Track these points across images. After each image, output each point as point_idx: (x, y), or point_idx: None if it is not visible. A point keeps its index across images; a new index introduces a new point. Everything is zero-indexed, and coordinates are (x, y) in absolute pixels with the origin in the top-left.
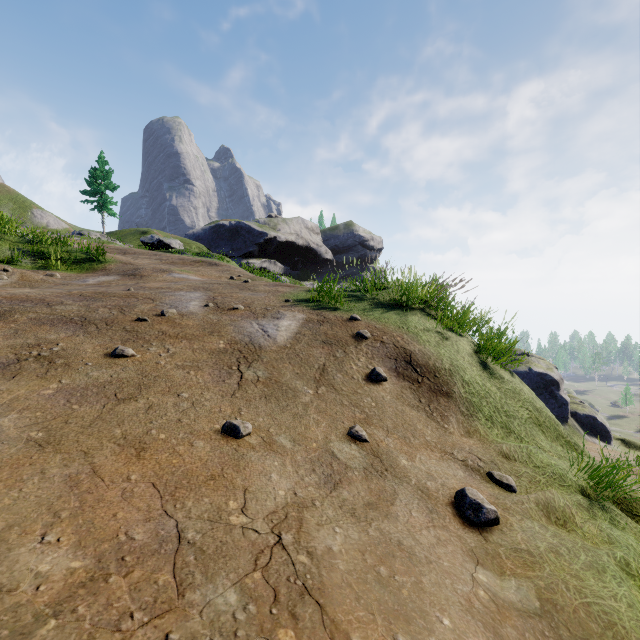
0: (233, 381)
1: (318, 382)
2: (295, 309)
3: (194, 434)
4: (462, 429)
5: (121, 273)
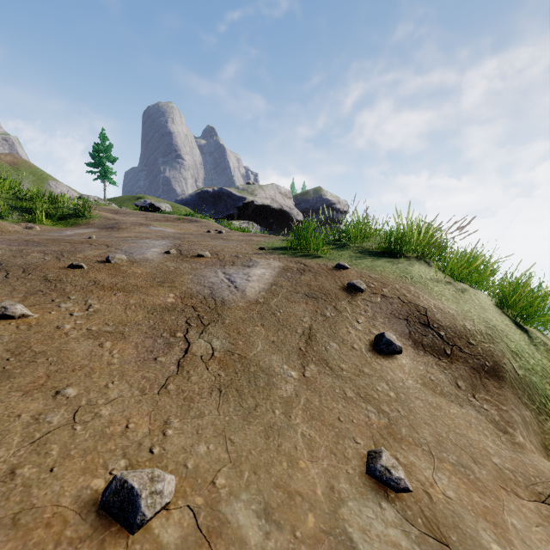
0: (171, 358)
1: (304, 356)
2: (270, 256)
3: (19, 526)
4: (534, 435)
5: (101, 226)
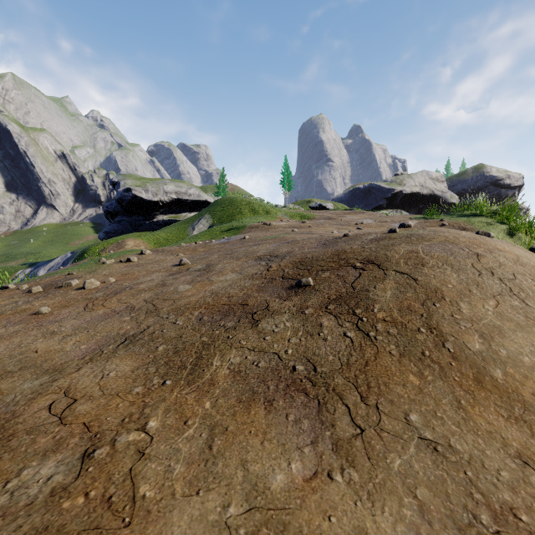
0: None
1: None
2: (413, 220)
3: None
4: None
5: (324, 219)
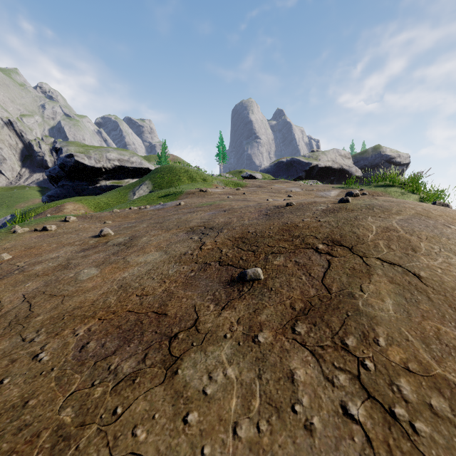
0: None
1: None
2: (336, 189)
3: None
4: None
5: (255, 187)
